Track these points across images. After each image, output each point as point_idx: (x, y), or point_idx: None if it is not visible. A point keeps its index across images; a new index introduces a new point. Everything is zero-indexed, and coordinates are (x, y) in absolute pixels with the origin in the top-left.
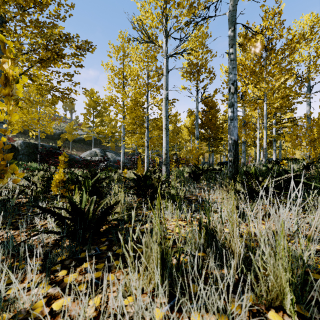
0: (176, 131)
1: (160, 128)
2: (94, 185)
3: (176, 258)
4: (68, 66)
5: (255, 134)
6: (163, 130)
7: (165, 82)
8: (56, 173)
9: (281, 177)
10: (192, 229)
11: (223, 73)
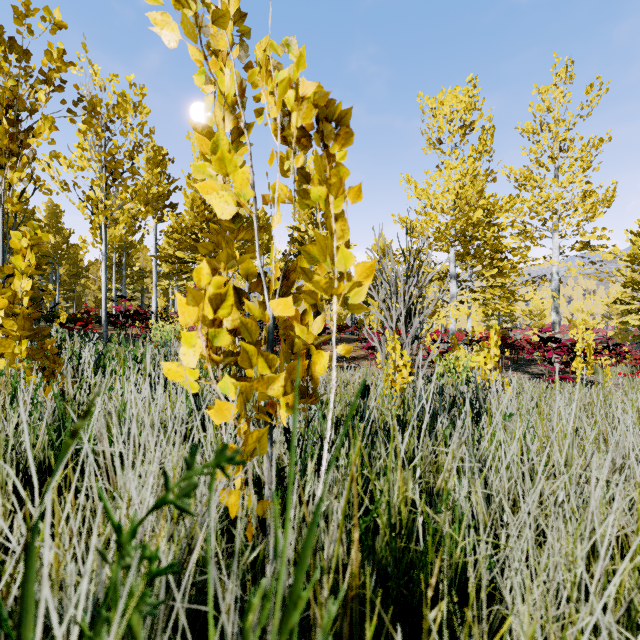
0: None
1: None
2: None
3: None
4: None
5: None
6: None
7: None
8: None
9: None
10: None
11: None
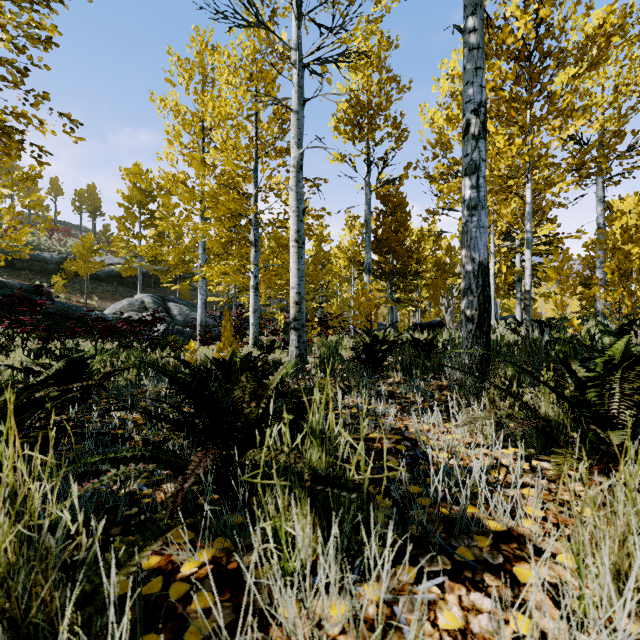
0: (321, 260)
1: (284, 245)
2: None
3: None
4: (5, 37)
5: None
6: (292, 245)
7: (295, 127)
8: None
9: None
10: None
11: (427, 125)
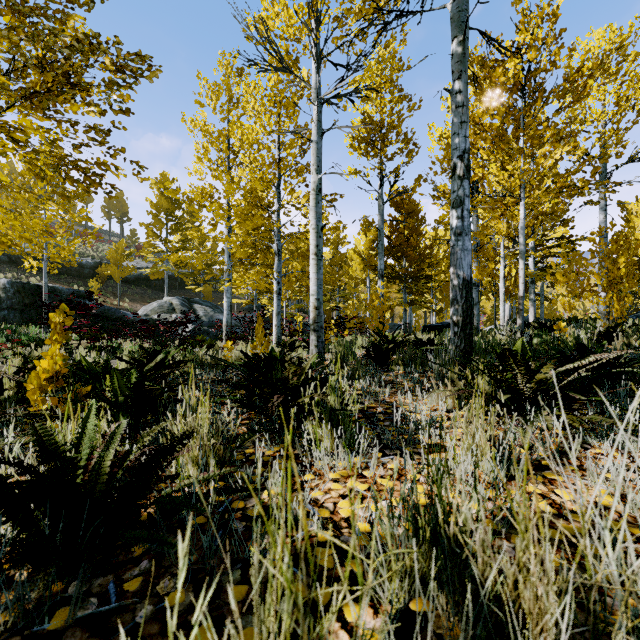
0: (338, 262)
1: (304, 255)
2: (140, 384)
3: (347, 625)
4: (97, 110)
5: (495, 268)
6: (312, 258)
7: (315, 155)
8: (44, 356)
9: (581, 361)
10: (392, 531)
11: (435, 143)
